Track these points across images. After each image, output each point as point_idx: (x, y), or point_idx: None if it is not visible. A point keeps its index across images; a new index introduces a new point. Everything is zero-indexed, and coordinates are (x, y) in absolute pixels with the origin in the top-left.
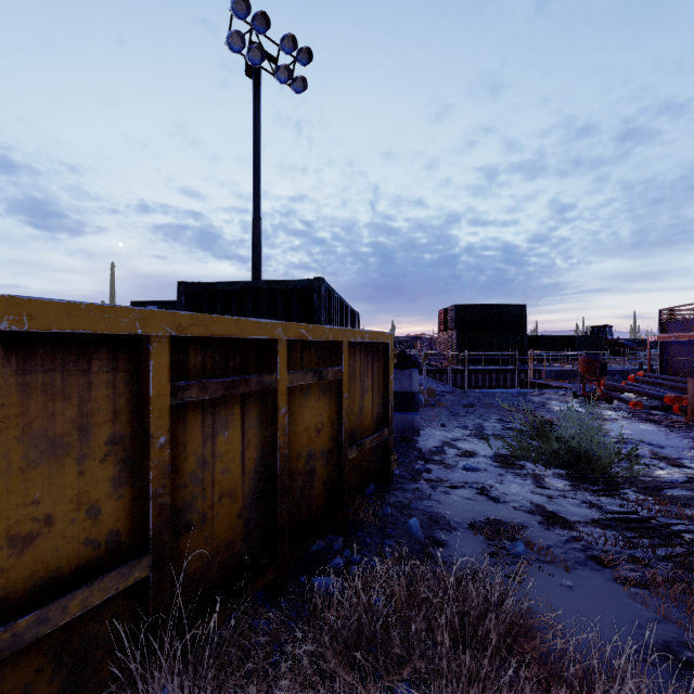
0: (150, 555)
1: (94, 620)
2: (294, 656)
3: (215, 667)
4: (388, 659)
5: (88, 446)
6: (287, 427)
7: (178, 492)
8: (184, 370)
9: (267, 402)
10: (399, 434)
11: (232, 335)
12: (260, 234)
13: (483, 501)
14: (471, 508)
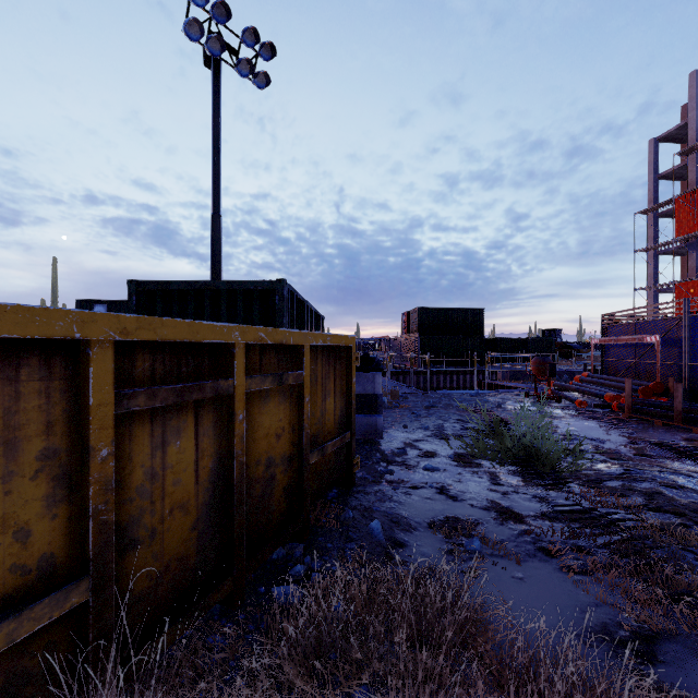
0: (90, 578)
1: (23, 654)
2: (251, 671)
3: (165, 691)
4: (348, 665)
5: (15, 462)
6: (245, 434)
7: (123, 508)
8: (130, 376)
9: (223, 409)
10: (362, 436)
11: (184, 339)
12: (220, 232)
13: (442, 500)
14: (430, 507)
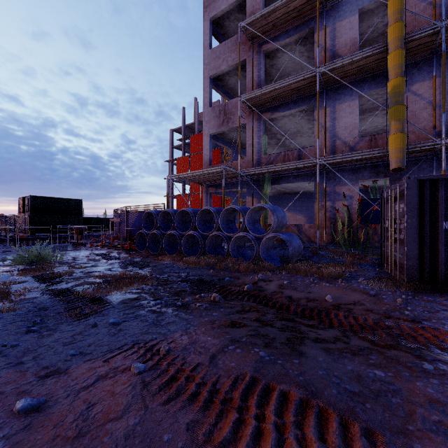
0: None
1: None
2: None
3: None
4: None
5: None
6: None
7: None
8: None
9: None
10: None
11: None
12: None
13: None
14: None
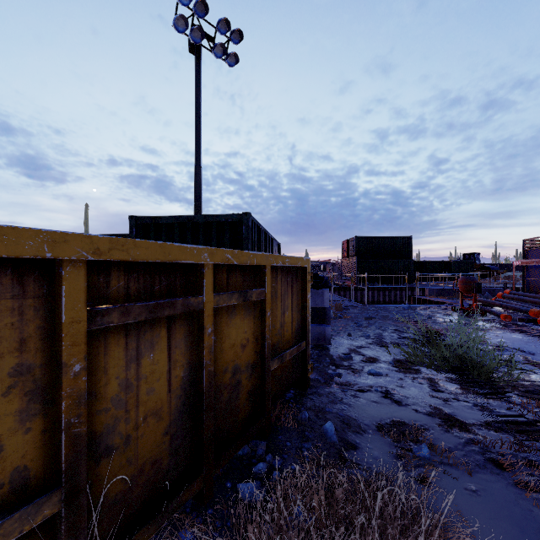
0: (62, 489)
1: None
2: None
3: None
4: None
5: None
6: (214, 345)
7: (98, 418)
8: (105, 294)
9: (194, 323)
10: (313, 342)
11: (156, 259)
12: (201, 179)
13: (387, 404)
14: (377, 410)
